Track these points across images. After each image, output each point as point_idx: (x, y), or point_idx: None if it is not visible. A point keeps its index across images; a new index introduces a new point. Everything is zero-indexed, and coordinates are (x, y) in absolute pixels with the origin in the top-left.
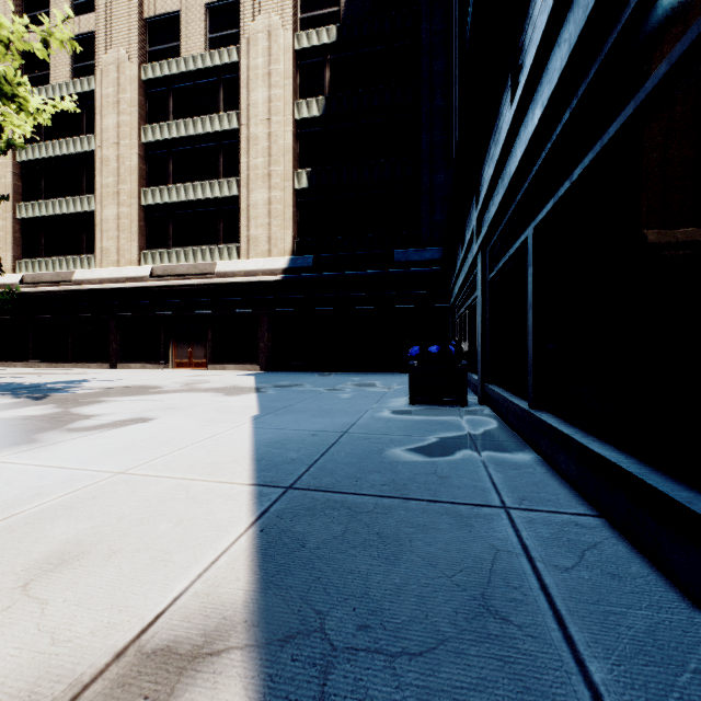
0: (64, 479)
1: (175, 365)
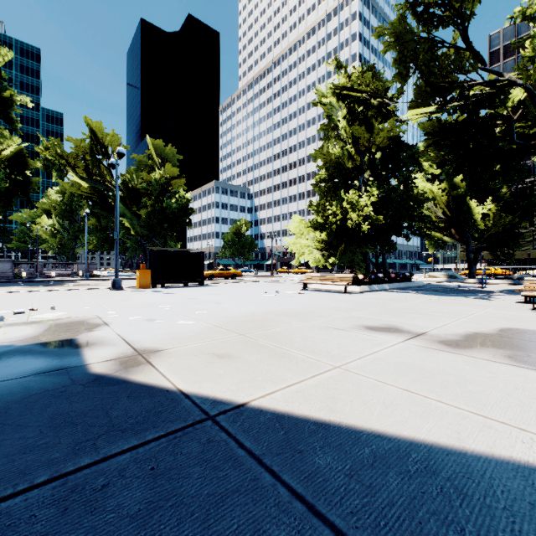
0: (338, 355)
1: None
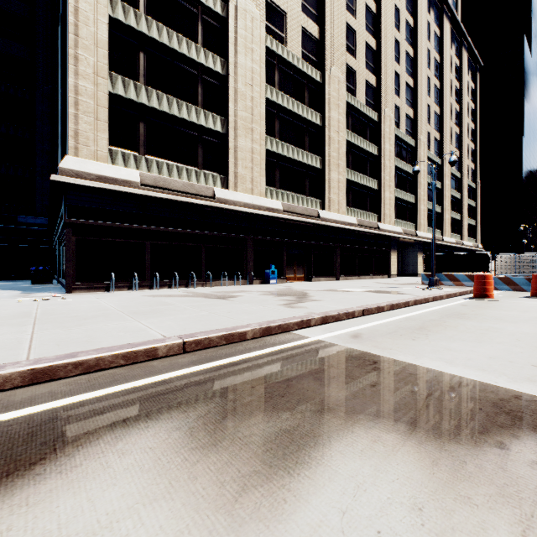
0: None
1: None
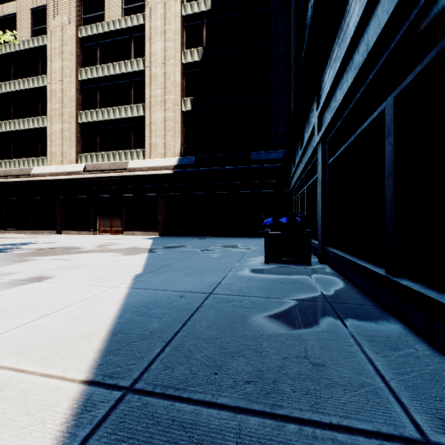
0: None
1: (101, 232)
